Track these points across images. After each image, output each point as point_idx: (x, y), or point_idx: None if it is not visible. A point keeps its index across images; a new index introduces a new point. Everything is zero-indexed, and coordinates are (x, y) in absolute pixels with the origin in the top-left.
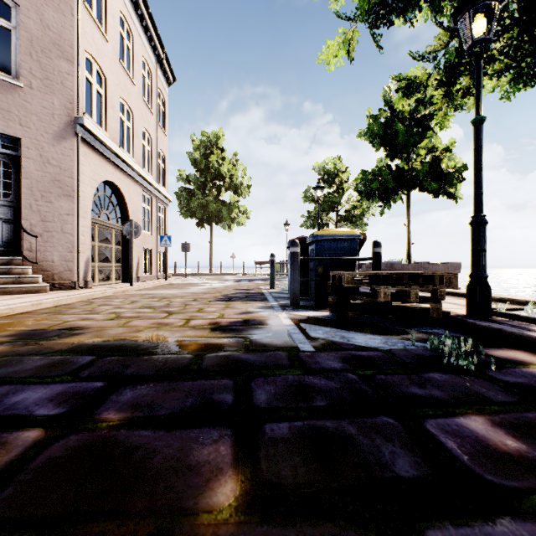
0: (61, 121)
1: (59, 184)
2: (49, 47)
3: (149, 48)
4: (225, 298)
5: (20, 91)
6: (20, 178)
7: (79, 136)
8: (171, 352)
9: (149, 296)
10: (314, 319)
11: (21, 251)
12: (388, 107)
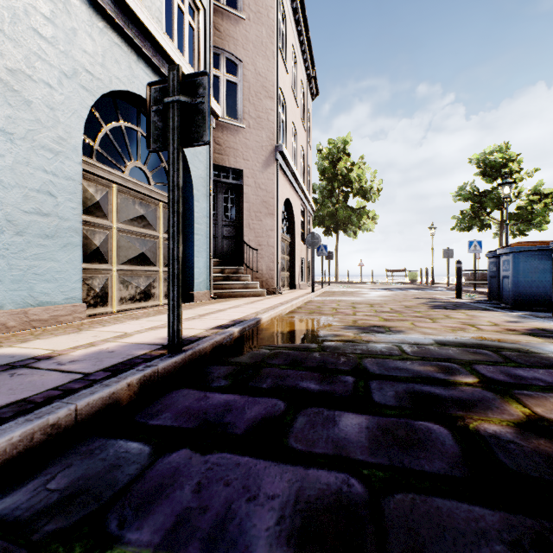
0: (267, 150)
1: (266, 205)
2: (260, 90)
3: (303, 69)
4: (436, 306)
5: (243, 132)
6: (241, 203)
7: (277, 162)
8: None
9: (348, 302)
10: None
11: (244, 262)
12: None
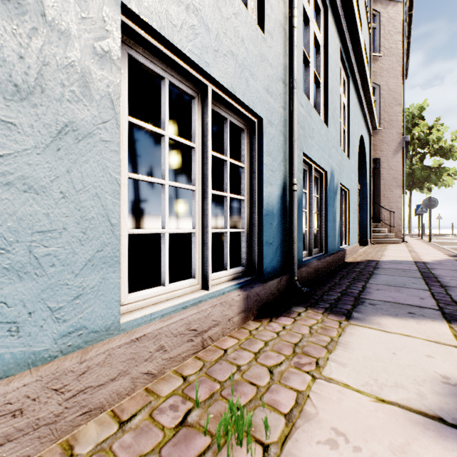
0: (396, 142)
1: (395, 180)
2: (391, 101)
3: None
4: None
5: (380, 132)
6: (376, 180)
7: (403, 149)
8: None
9: None
10: None
11: (381, 220)
12: None
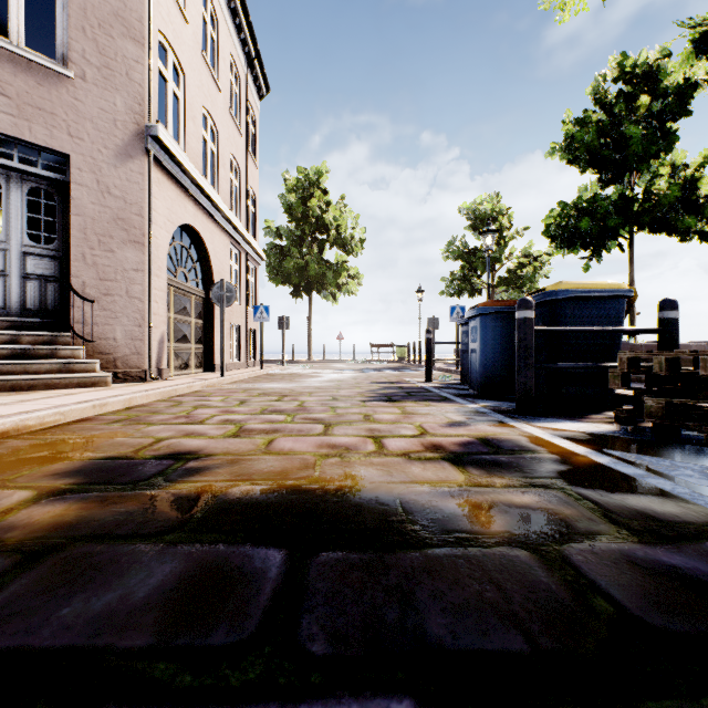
0: (126, 130)
1: (124, 225)
2: (110, 20)
3: (237, 41)
4: (380, 396)
5: (69, 84)
6: (68, 216)
7: (150, 155)
8: (454, 534)
9: (257, 391)
10: (611, 439)
11: (70, 324)
12: (599, 106)
